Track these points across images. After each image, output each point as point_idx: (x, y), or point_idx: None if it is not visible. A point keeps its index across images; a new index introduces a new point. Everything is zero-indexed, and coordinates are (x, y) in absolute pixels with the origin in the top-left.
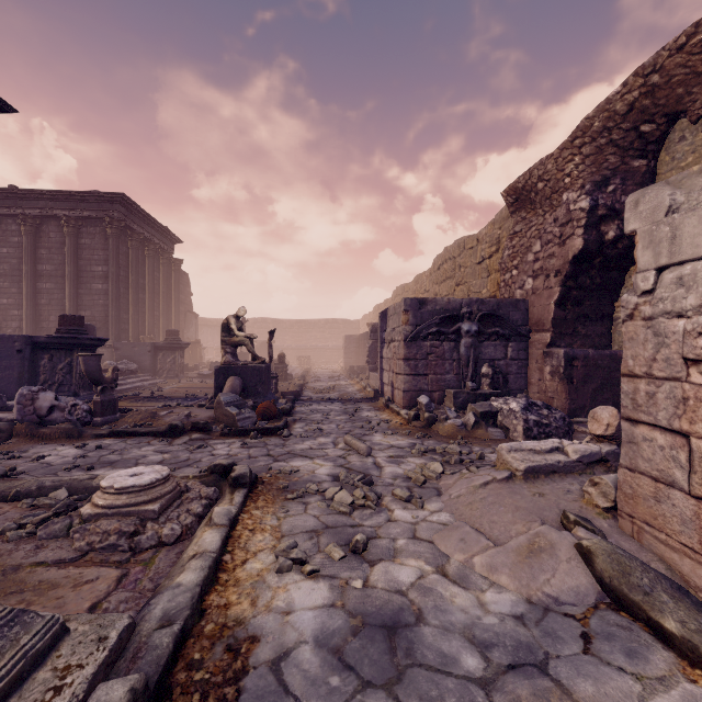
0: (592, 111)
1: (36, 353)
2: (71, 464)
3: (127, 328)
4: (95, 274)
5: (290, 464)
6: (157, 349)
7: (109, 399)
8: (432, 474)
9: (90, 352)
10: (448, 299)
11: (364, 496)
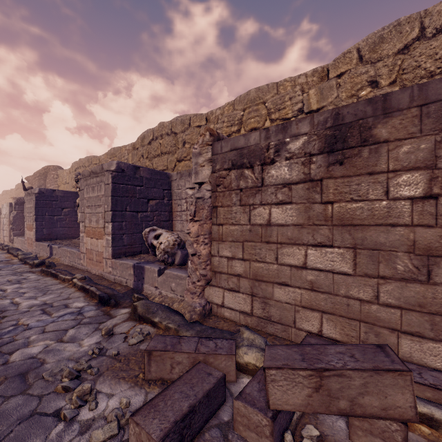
0: (37, 171)
1: None
2: None
3: None
4: None
5: None
6: None
7: None
8: None
9: None
10: None
11: None
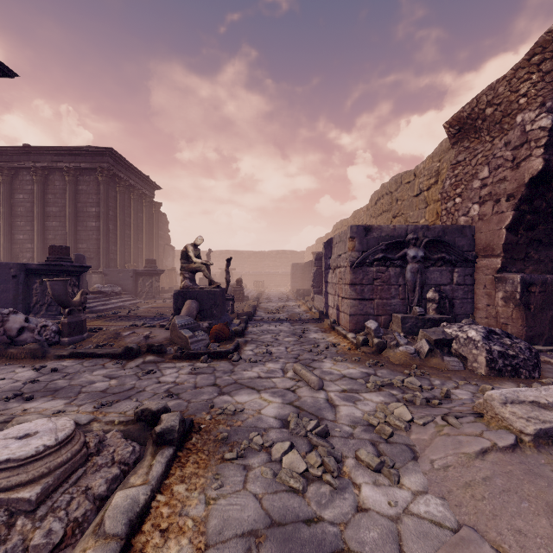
0: None
1: (30, 278)
2: (16, 391)
3: (116, 258)
4: (90, 214)
5: (234, 399)
6: (138, 275)
7: (76, 321)
8: (400, 423)
9: (75, 277)
10: (393, 226)
11: (321, 463)
